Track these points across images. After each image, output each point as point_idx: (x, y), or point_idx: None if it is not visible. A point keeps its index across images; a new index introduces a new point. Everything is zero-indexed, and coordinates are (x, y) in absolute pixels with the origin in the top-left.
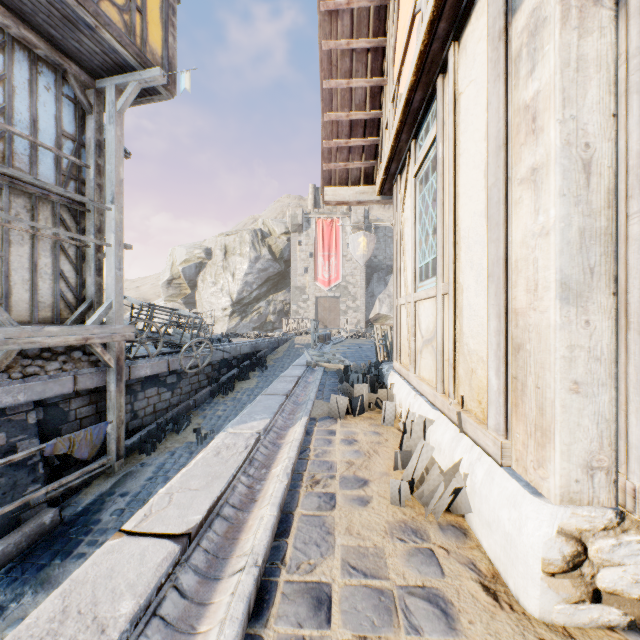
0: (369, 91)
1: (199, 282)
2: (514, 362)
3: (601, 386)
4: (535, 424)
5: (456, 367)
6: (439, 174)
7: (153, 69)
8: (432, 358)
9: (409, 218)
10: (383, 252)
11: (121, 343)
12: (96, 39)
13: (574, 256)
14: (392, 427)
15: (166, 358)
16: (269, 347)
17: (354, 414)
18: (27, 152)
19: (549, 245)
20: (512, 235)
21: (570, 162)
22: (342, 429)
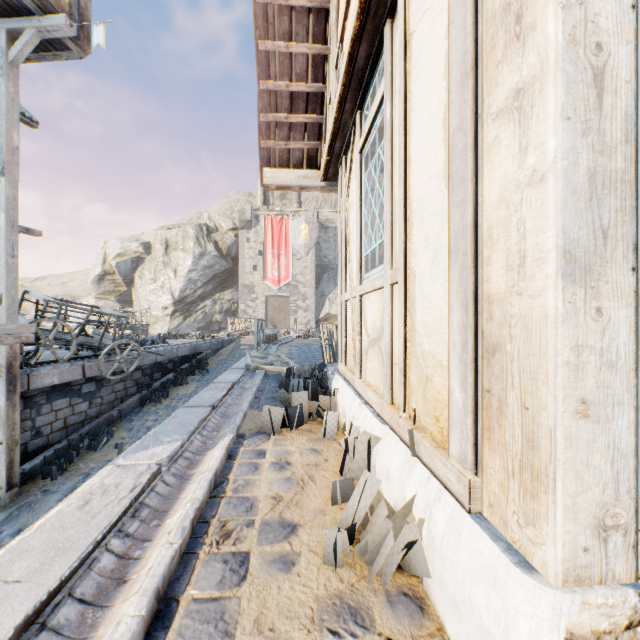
0: (311, 59)
1: (136, 278)
2: (487, 369)
3: (617, 405)
4: (521, 460)
5: (407, 372)
6: (387, 139)
7: (56, 16)
8: (379, 360)
9: (354, 202)
10: (333, 252)
11: (15, 346)
12: None
13: (582, 211)
14: (334, 442)
15: (81, 363)
16: (212, 348)
17: (291, 427)
18: None
19: (546, 195)
20: (484, 193)
21: (576, 69)
22: (274, 448)
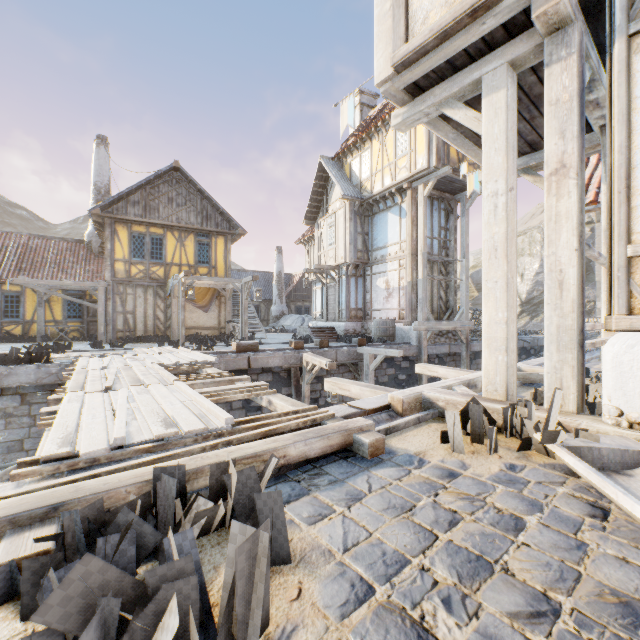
0: None
1: None
2: None
3: None
4: None
5: None
6: None
7: None
8: None
9: None
10: None
11: (467, 331)
12: (461, 183)
13: None
14: None
15: None
16: None
17: None
18: (429, 243)
19: None
20: None
21: None
22: None
